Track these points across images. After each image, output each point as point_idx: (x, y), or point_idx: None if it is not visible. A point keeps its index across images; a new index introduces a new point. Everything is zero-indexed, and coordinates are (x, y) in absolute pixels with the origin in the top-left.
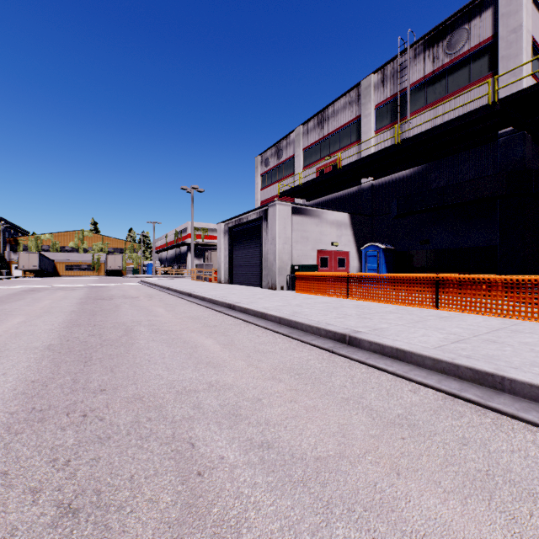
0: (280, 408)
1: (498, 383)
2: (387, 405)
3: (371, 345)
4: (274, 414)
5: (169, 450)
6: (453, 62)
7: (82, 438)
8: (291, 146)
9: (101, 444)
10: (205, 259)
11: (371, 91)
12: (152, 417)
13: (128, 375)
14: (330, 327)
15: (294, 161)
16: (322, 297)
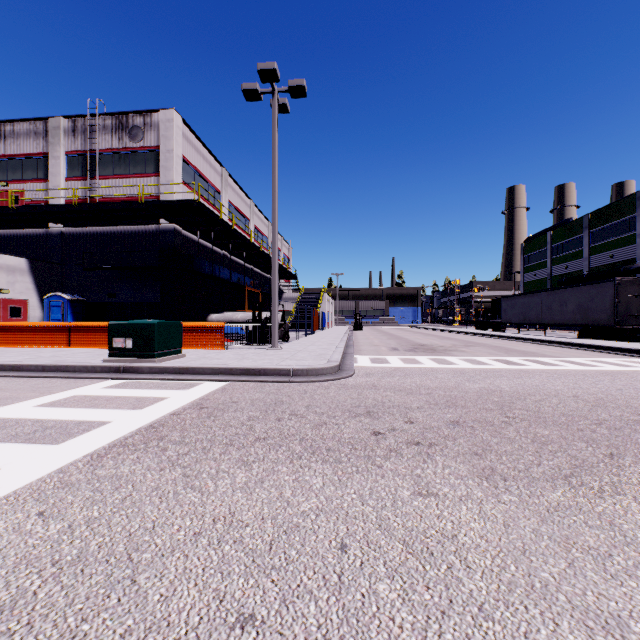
0: None
1: (19, 368)
2: None
3: None
4: None
5: None
6: (134, 150)
7: None
8: None
9: None
10: None
11: (61, 135)
12: None
13: None
14: None
15: None
16: None
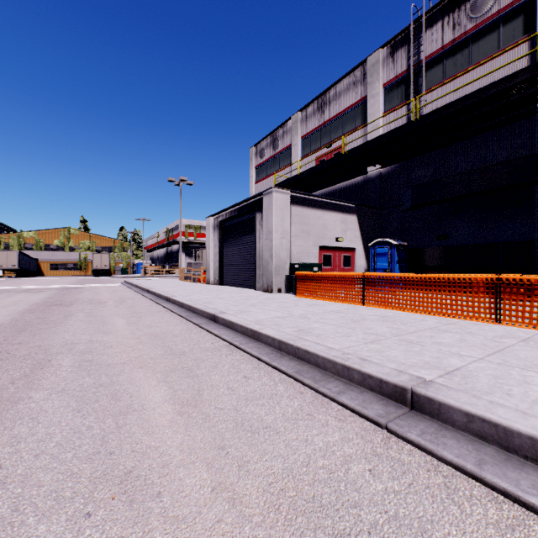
0: None
1: None
2: None
3: (472, 422)
4: None
5: None
6: (478, 27)
7: None
8: (288, 135)
9: None
10: (196, 258)
11: (379, 68)
12: None
13: None
14: (369, 367)
15: (291, 151)
16: (330, 303)
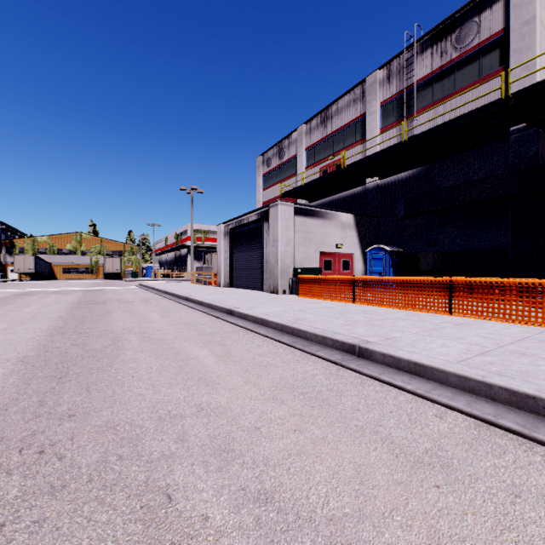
0: (281, 441)
1: (542, 408)
2: (411, 436)
3: (385, 358)
4: (275, 450)
5: (138, 506)
6: (462, 57)
7: (29, 487)
8: (294, 146)
9: (52, 496)
10: (206, 262)
11: (377, 88)
12: (124, 454)
13: (105, 395)
14: (337, 336)
15: (296, 161)
16: (326, 302)
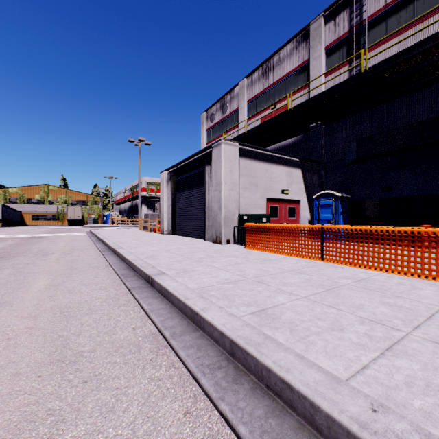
0: None
1: None
2: None
3: None
4: None
5: None
6: None
7: None
8: (236, 100)
9: None
10: (155, 210)
11: (322, 31)
12: None
13: None
14: None
15: (238, 114)
16: (283, 258)
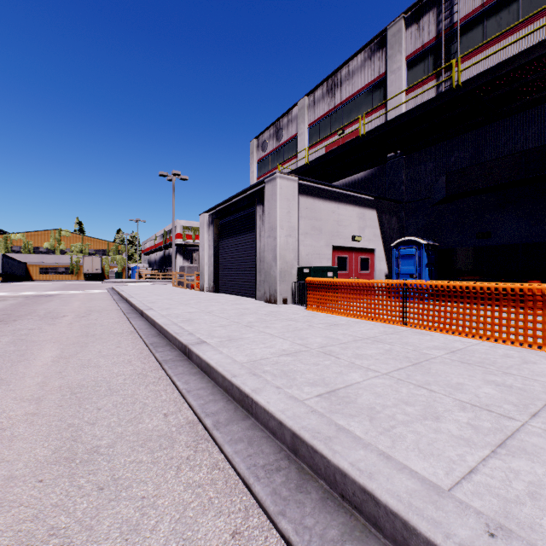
0: None
1: None
2: None
3: None
4: None
5: None
6: None
7: None
8: (294, 124)
9: None
10: (193, 261)
11: (402, 37)
12: None
13: None
14: None
15: (297, 141)
16: (356, 322)
